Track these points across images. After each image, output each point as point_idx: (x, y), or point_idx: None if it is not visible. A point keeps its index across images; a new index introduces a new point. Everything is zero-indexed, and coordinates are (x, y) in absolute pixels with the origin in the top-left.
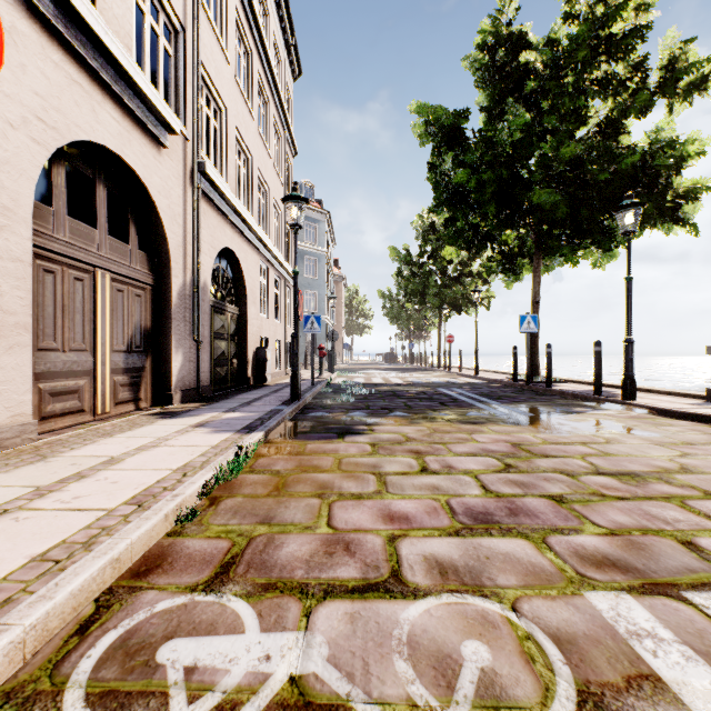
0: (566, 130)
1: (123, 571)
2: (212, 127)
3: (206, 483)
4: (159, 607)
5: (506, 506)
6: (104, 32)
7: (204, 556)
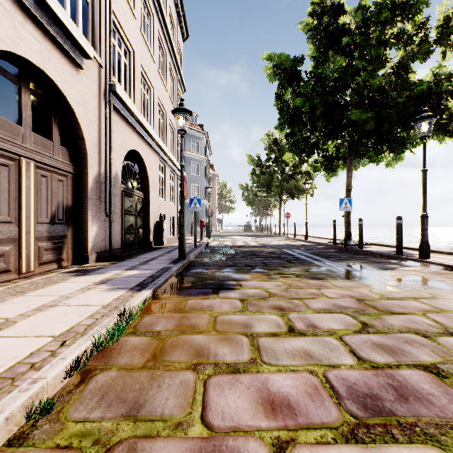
0: (372, 69)
1: None
2: (123, 62)
3: (77, 358)
4: None
5: (388, 382)
6: None
7: None
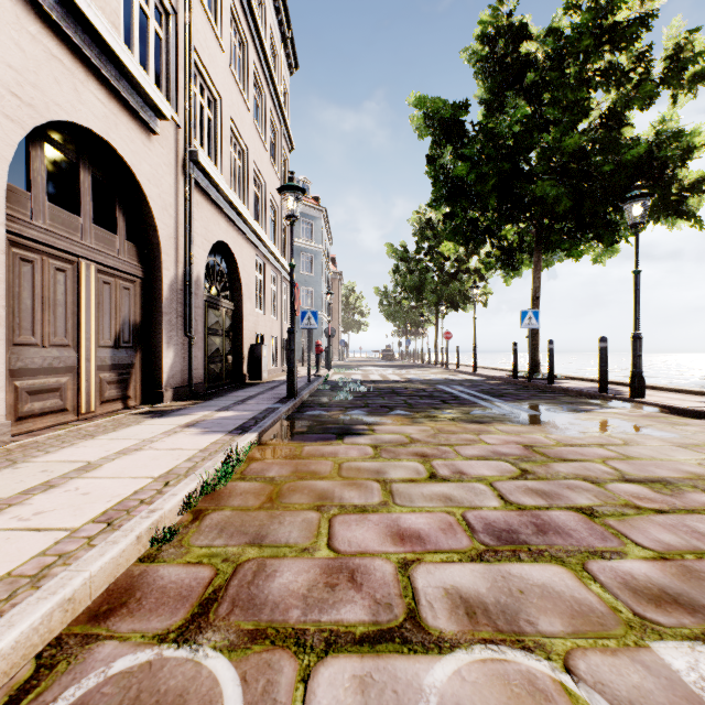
0: (568, 122)
1: (79, 612)
2: (206, 116)
3: (189, 495)
4: (116, 666)
5: (530, 521)
6: (87, 5)
7: (181, 589)
